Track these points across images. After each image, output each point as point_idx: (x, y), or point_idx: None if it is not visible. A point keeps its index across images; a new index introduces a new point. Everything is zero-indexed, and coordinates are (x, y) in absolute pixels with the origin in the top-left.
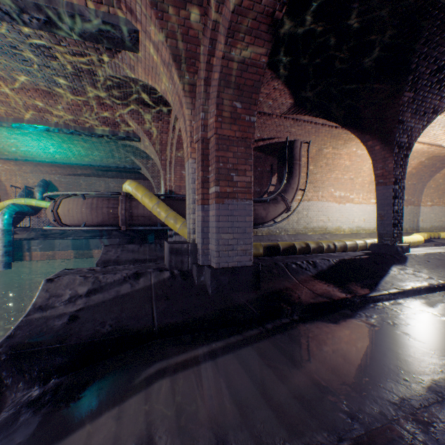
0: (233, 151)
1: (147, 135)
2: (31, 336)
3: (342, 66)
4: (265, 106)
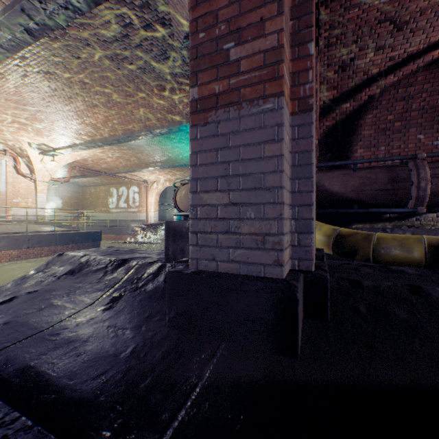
0: None
1: None
2: None
3: None
4: None
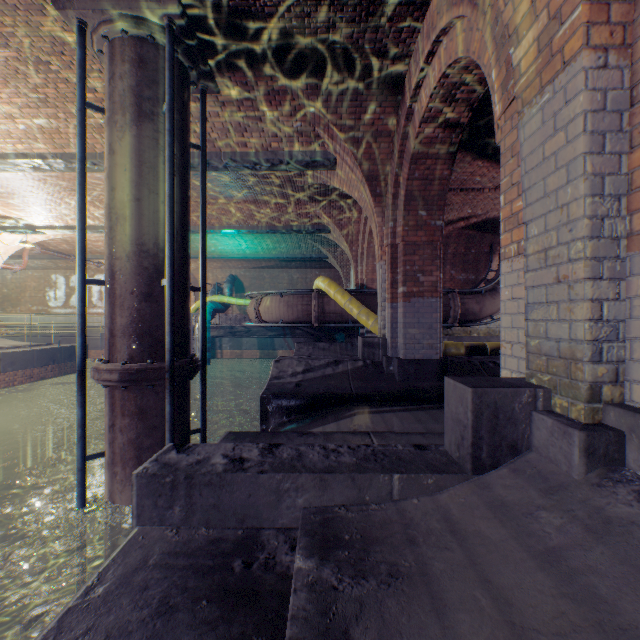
0: (419, 255)
1: (338, 227)
2: (279, 390)
3: None
4: (472, 182)
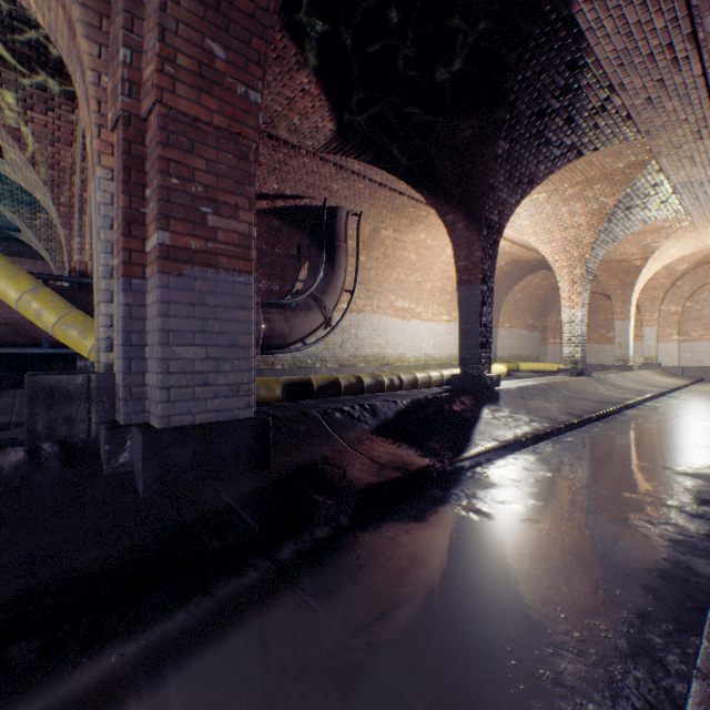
0: (207, 158)
1: (17, 138)
2: None
3: (416, 73)
4: (288, 126)
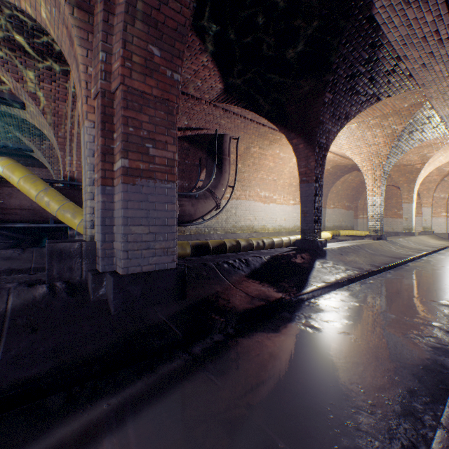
0: (149, 115)
1: (34, 99)
2: None
3: (273, 53)
4: (194, 86)
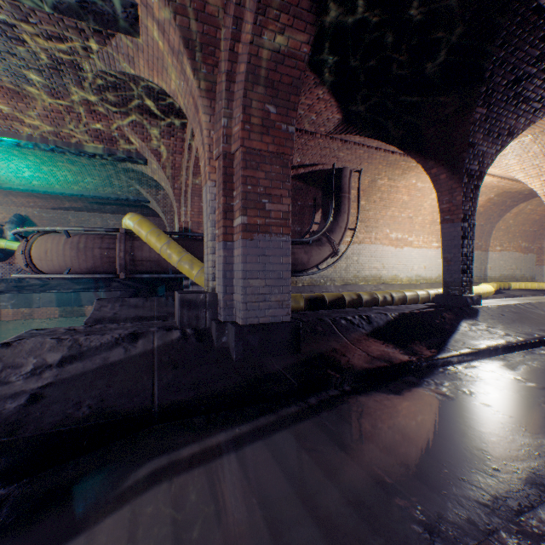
0: (265, 171)
1: (155, 155)
2: None
3: (402, 72)
4: (307, 121)
